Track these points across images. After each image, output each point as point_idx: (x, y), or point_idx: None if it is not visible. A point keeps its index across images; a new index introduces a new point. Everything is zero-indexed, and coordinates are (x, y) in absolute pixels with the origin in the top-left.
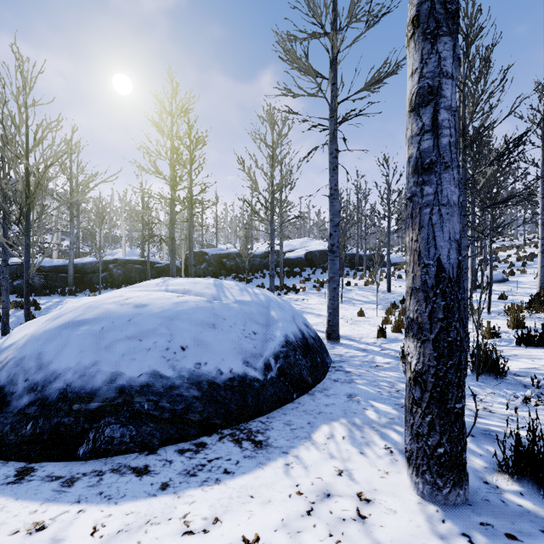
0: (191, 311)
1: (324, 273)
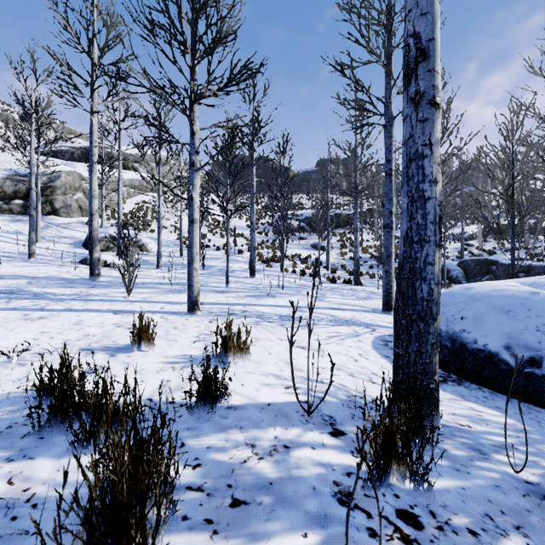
0: (498, 297)
1: None
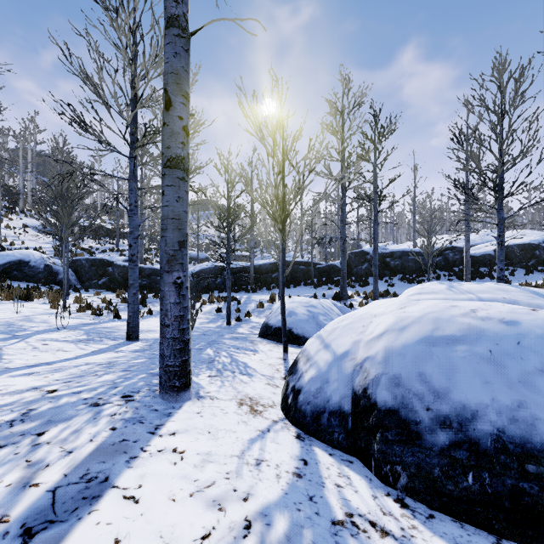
0: None
1: (529, 274)
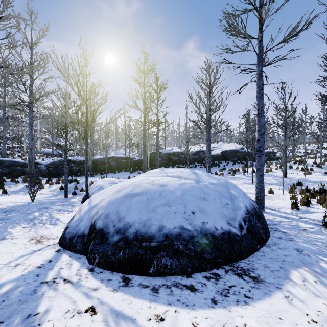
0: (190, 189)
1: (234, 164)
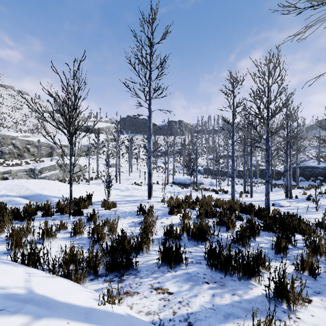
0: (177, 178)
1: None
